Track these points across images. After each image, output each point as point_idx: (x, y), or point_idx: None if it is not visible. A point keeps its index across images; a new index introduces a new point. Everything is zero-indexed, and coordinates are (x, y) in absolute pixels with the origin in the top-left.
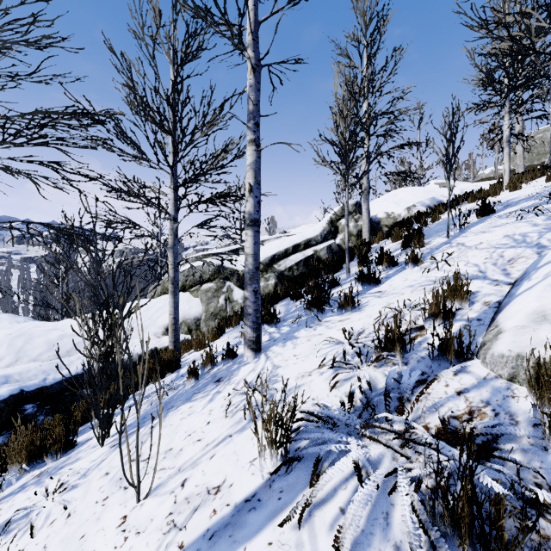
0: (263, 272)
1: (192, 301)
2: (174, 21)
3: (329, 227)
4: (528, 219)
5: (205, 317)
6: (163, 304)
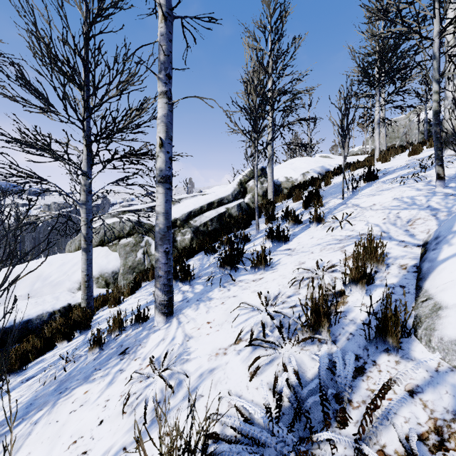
0: (180, 227)
1: (110, 255)
2: None
3: (239, 188)
4: (409, 184)
5: (123, 270)
6: (80, 259)
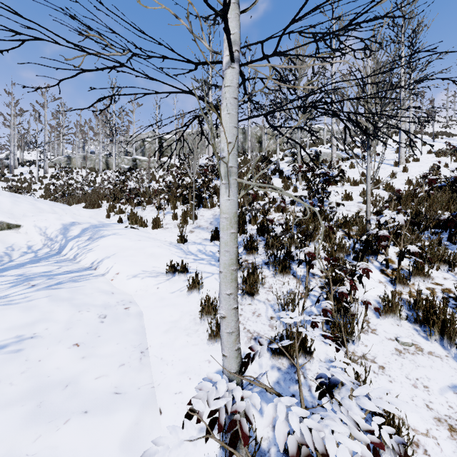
0: None
1: None
2: None
3: (6, 157)
4: None
5: None
6: None
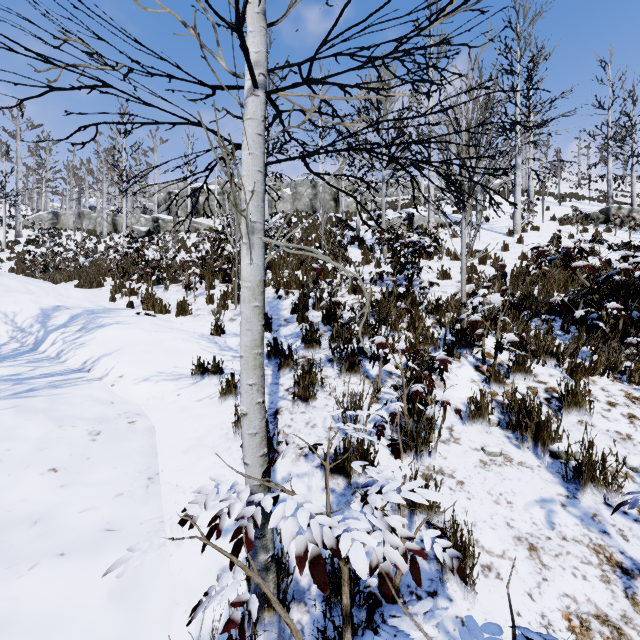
0: None
1: None
2: None
3: None
4: None
5: None
6: None
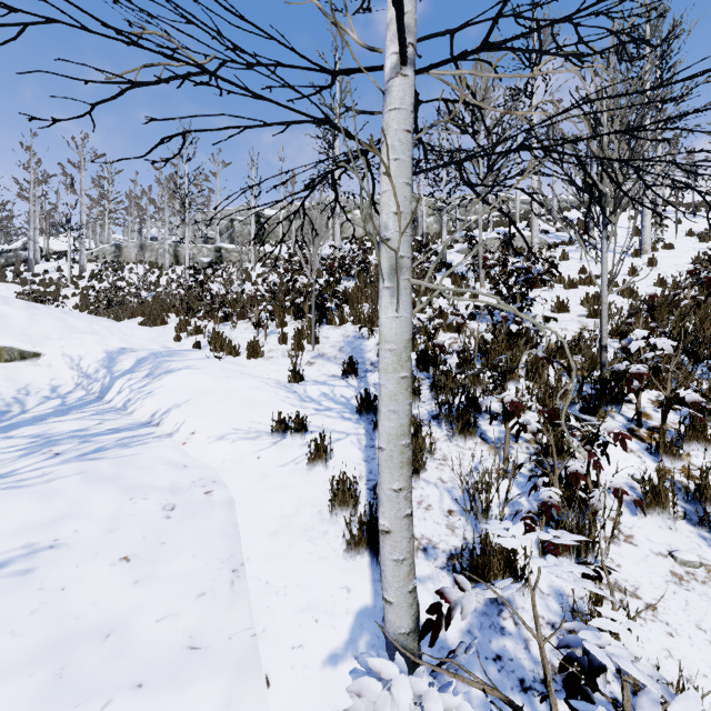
0: None
1: None
2: None
3: (23, 246)
4: None
5: None
6: None
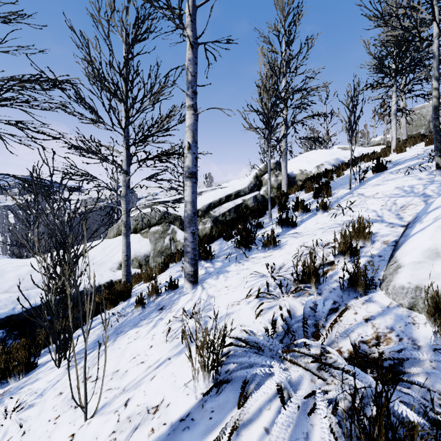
0: (201, 217)
1: (142, 241)
2: (126, 7)
3: (255, 181)
4: (414, 174)
5: (153, 254)
6: (118, 244)
